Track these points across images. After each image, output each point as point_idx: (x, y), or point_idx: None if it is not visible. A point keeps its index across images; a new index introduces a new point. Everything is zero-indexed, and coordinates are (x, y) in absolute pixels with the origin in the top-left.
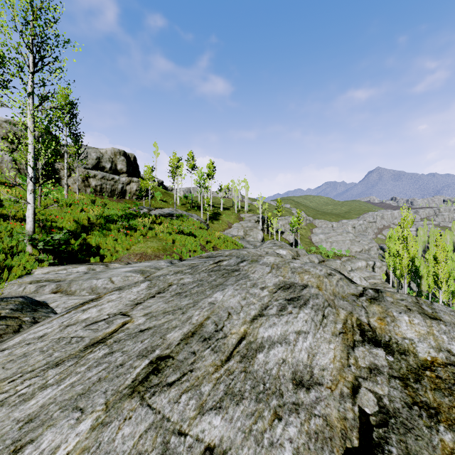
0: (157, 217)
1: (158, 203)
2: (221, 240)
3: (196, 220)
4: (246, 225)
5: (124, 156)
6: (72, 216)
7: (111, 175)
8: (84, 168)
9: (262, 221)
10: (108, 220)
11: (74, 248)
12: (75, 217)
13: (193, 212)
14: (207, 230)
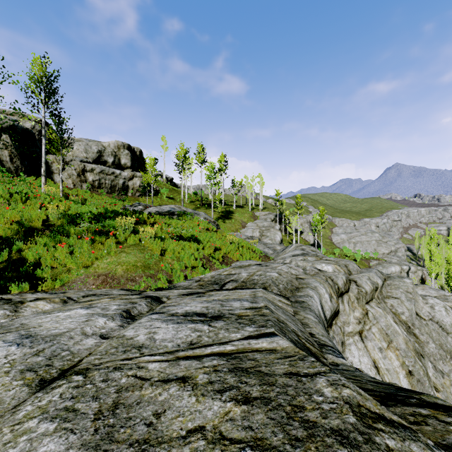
0: (151, 215)
1: (164, 200)
2: (234, 246)
3: (203, 220)
4: (262, 224)
5: (128, 150)
6: (20, 214)
7: (112, 170)
8: (80, 162)
9: (279, 220)
10: (72, 220)
11: None
12: (24, 216)
13: (203, 211)
14: (216, 232)
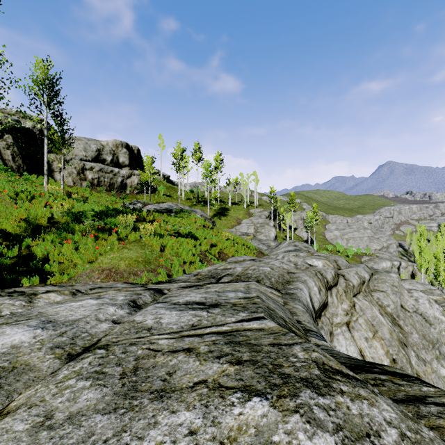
0: (150, 213)
1: (161, 198)
2: (229, 242)
3: (199, 217)
4: (256, 221)
5: (126, 148)
6: (26, 213)
7: (110, 168)
8: (80, 160)
9: (273, 217)
10: (76, 218)
11: (2, 263)
12: (30, 214)
13: (199, 208)
14: (212, 229)
